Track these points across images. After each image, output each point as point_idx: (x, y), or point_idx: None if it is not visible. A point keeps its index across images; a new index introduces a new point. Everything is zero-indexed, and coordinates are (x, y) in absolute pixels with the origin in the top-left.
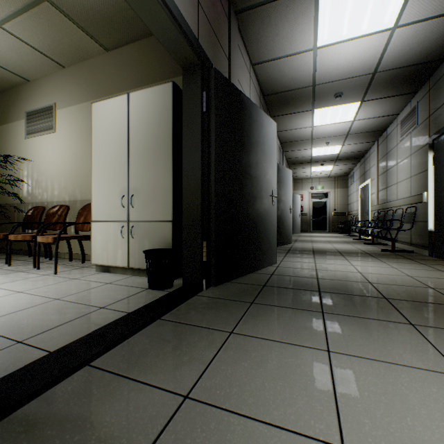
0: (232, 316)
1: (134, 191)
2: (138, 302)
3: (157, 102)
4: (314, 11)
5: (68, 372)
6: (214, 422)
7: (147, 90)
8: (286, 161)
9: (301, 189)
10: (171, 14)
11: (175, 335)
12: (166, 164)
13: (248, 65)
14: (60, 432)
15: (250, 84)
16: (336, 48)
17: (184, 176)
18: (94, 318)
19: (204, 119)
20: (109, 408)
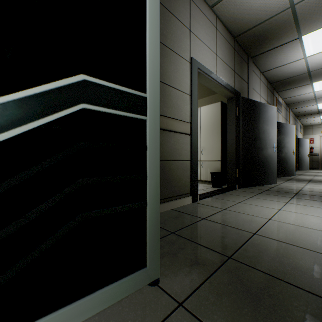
0: (250, 195)
1: (203, 148)
2: (211, 189)
3: (213, 110)
4: (300, 45)
5: (207, 197)
6: (247, 205)
7: (208, 105)
8: (293, 115)
9: (311, 134)
10: (226, 88)
11: (230, 196)
12: (218, 136)
13: (259, 74)
14: (214, 202)
15: (260, 84)
16: (321, 54)
17: (227, 142)
18: (201, 191)
19: (236, 118)
20: (221, 201)
